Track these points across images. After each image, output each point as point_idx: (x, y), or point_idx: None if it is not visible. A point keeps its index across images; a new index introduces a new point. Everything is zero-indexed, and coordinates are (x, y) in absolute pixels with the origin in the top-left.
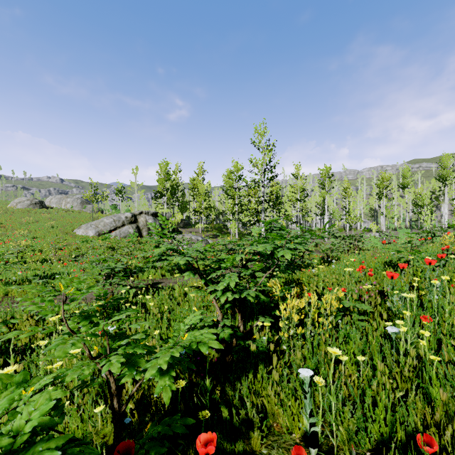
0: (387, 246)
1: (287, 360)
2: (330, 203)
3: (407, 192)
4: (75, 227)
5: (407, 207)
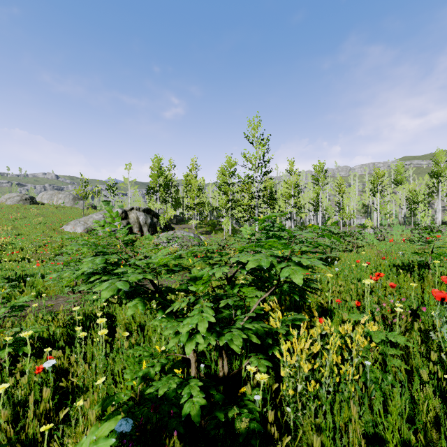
0: (382, 243)
1: (292, 427)
2: (324, 199)
3: (400, 188)
4: (64, 224)
5: (400, 204)
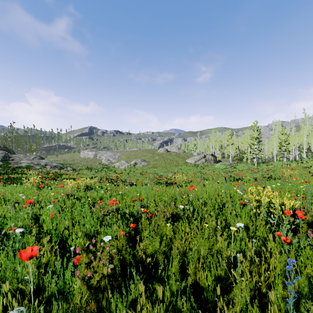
0: None
1: None
2: None
3: None
4: (185, 159)
5: None
